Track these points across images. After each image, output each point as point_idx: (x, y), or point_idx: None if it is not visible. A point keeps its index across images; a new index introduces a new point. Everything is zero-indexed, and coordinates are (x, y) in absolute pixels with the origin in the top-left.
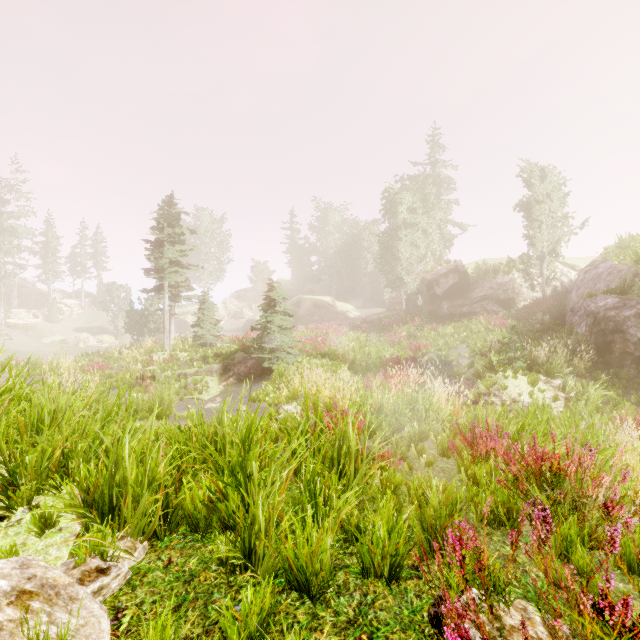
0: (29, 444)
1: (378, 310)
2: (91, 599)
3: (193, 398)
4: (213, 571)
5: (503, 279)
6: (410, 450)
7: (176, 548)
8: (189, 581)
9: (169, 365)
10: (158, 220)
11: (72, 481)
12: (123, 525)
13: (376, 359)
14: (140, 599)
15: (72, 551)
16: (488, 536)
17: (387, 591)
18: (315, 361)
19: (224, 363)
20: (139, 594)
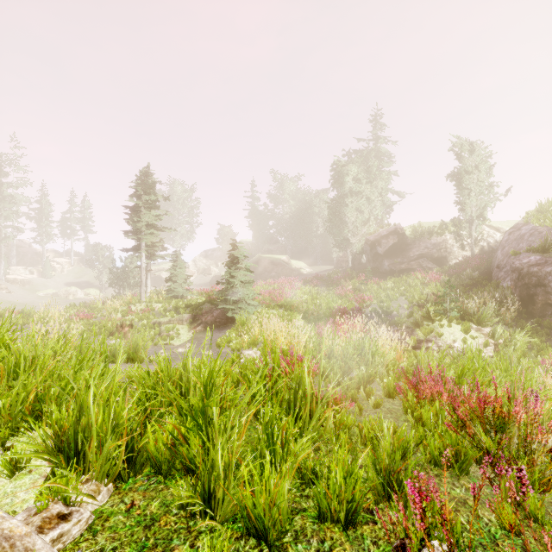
0: (8, 388)
1: (327, 267)
2: (48, 549)
3: (166, 344)
4: (174, 515)
5: (437, 240)
6: (359, 392)
7: (139, 490)
8: (149, 526)
9: (145, 315)
10: (136, 188)
11: (45, 423)
12: (88, 468)
13: (326, 309)
14: (100, 546)
15: (33, 498)
16: (437, 477)
17: (344, 537)
18: (273, 311)
19: (193, 313)
20: (99, 540)
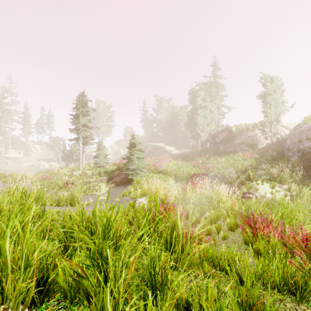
0: None
1: (187, 150)
2: None
3: (93, 194)
4: None
5: (251, 134)
6: (212, 228)
7: None
8: None
9: (81, 177)
10: (76, 104)
11: None
12: (6, 300)
13: (186, 174)
14: None
15: None
16: (282, 302)
17: None
18: (155, 175)
19: (109, 176)
20: None
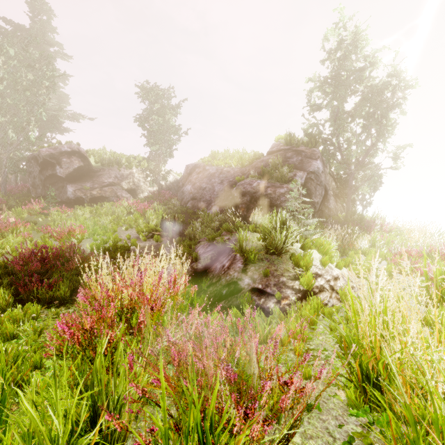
0: None
1: None
2: None
3: None
4: None
5: (126, 172)
6: None
7: None
8: None
9: None
10: None
11: None
12: None
13: None
14: None
15: None
16: None
17: None
18: None
19: None
20: None
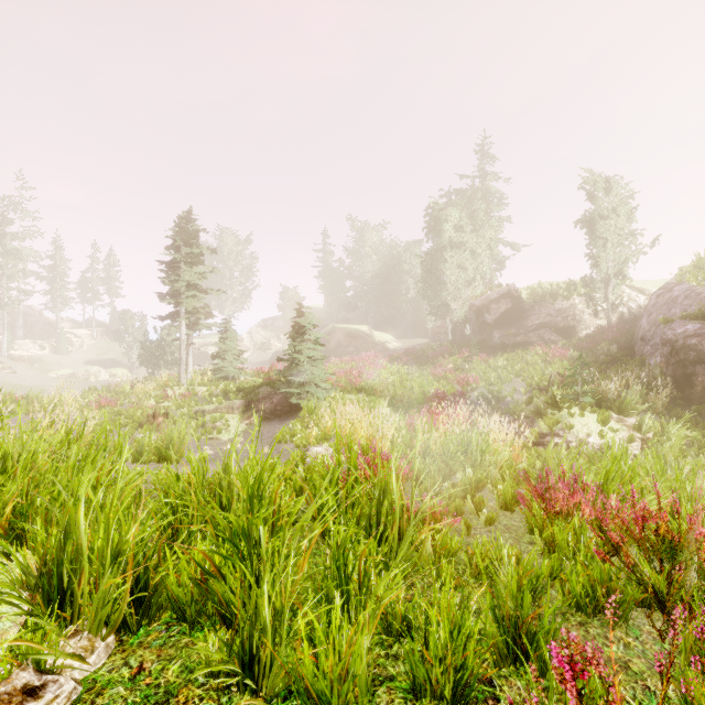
0: None
1: (420, 341)
2: None
3: (211, 438)
4: (199, 686)
5: (562, 305)
6: (466, 503)
7: (153, 646)
8: (162, 703)
9: (185, 401)
10: (174, 238)
11: (29, 546)
12: (78, 615)
13: (419, 394)
14: None
15: None
16: (582, 627)
17: None
18: (350, 396)
19: (247, 399)
20: None
